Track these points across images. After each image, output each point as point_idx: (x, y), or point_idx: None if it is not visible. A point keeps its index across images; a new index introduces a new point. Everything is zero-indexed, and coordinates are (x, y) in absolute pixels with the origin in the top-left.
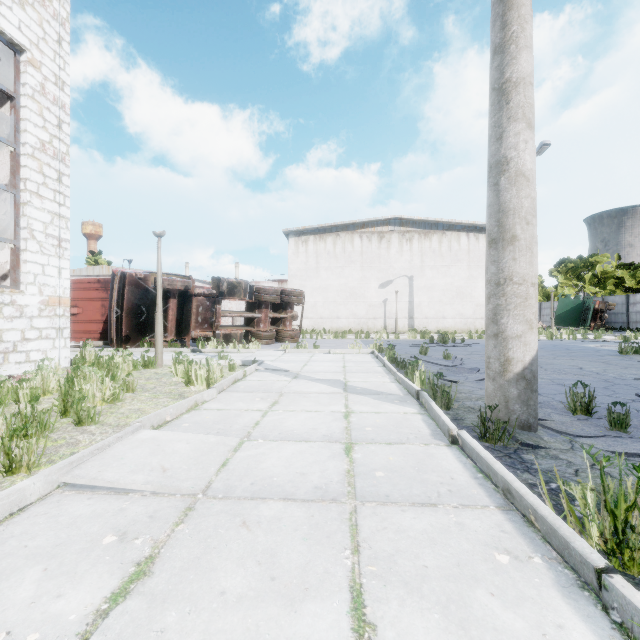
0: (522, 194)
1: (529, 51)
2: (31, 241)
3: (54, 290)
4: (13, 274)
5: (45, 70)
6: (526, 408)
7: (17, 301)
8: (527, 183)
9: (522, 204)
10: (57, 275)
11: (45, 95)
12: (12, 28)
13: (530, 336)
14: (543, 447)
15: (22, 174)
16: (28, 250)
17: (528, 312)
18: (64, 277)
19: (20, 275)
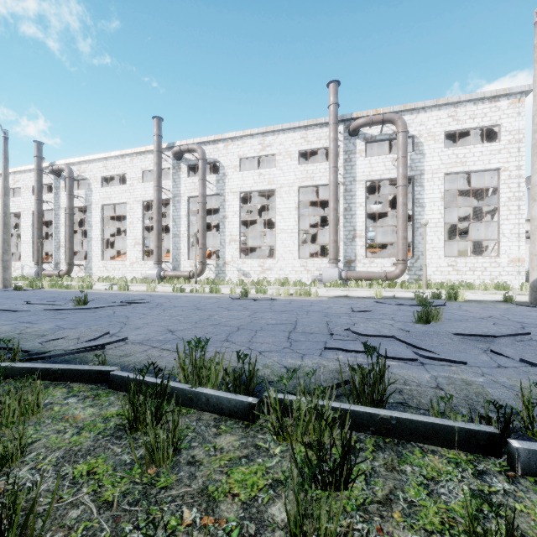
0: (531, 225)
1: (534, 175)
2: (503, 238)
3: (515, 255)
4: (497, 251)
5: (510, 168)
6: (530, 297)
7: (497, 261)
8: (533, 220)
9: (531, 228)
10: (517, 249)
11: (510, 178)
12: (495, 164)
13: (533, 273)
14: (513, 304)
15: (500, 214)
16: (502, 242)
17: (532, 264)
18: (521, 249)
19: (500, 251)
